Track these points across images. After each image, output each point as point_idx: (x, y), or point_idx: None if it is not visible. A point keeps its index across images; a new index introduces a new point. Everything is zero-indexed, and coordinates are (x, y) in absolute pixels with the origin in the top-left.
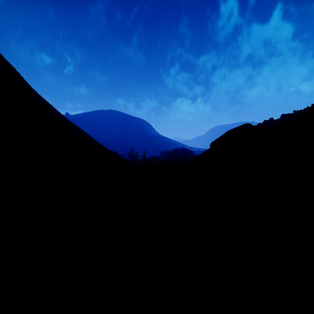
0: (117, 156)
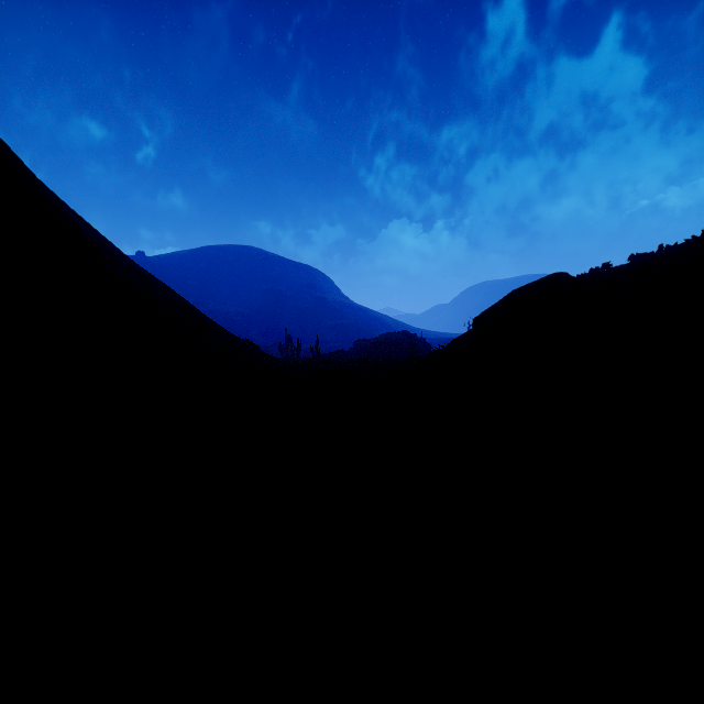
0: (255, 350)
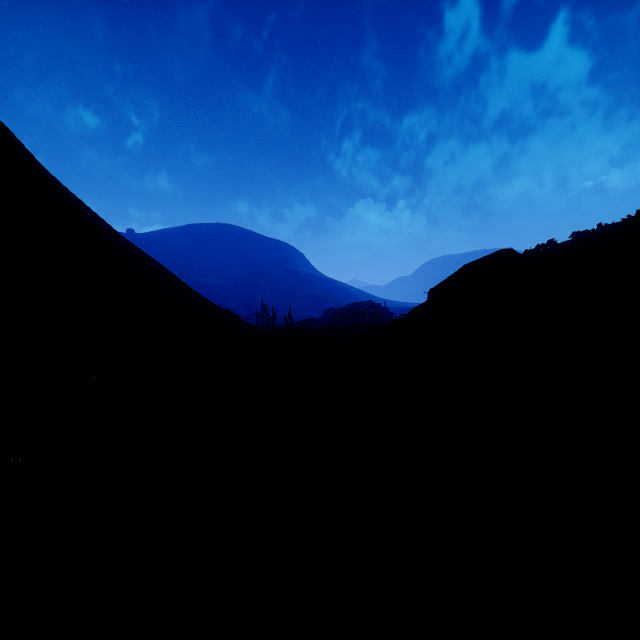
0: (234, 318)
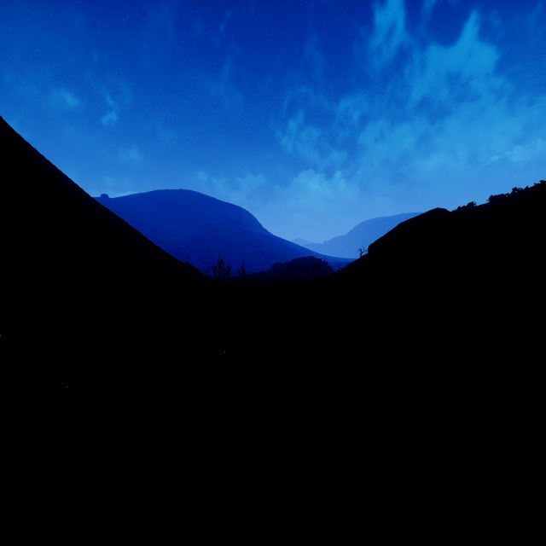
0: (193, 271)
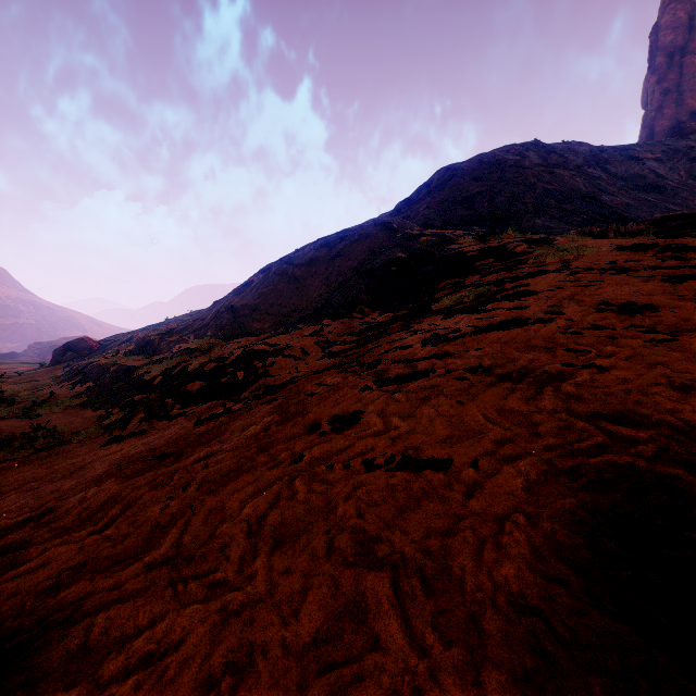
0: None
